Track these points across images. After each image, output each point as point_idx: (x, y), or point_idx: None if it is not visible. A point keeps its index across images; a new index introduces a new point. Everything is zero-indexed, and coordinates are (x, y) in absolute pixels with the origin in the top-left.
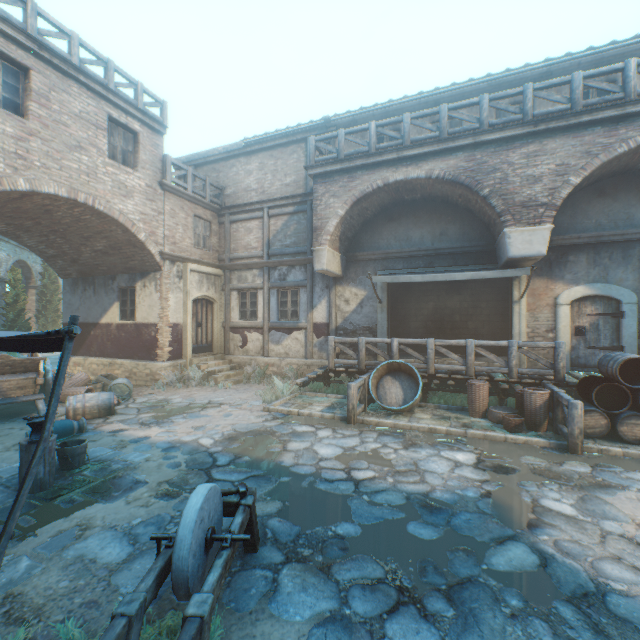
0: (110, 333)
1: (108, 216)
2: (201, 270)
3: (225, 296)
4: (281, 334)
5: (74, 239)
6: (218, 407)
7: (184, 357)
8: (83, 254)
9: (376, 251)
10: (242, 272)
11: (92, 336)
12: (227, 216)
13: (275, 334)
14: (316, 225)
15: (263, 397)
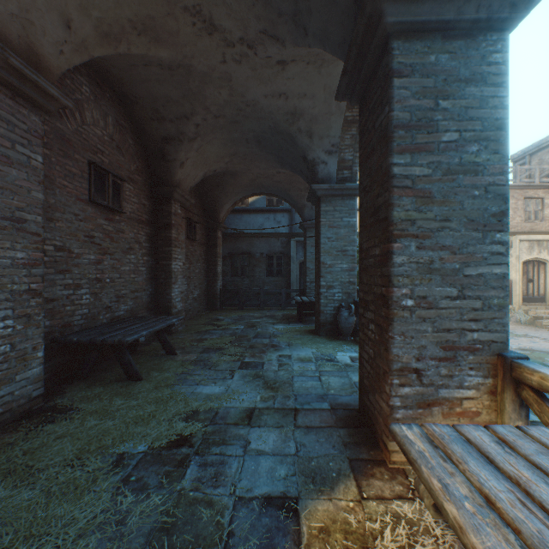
0: None
1: None
2: (529, 239)
3: None
4: None
5: None
6: (528, 337)
7: (512, 304)
8: None
9: None
10: None
11: None
12: None
13: None
14: None
15: None
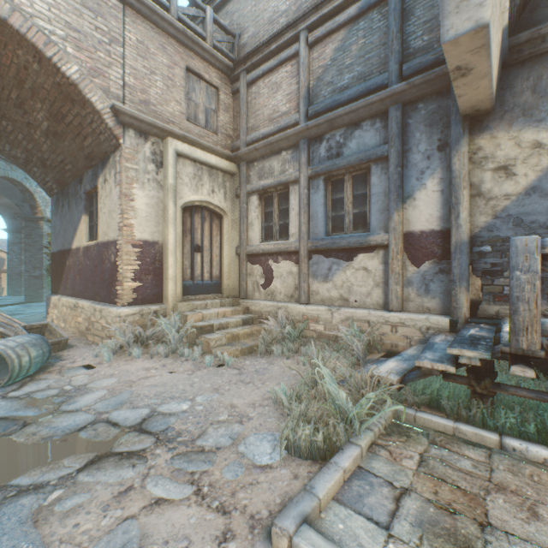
0: (78, 262)
1: None
2: (196, 156)
3: (239, 205)
4: (331, 261)
5: (14, 116)
6: (135, 461)
7: (164, 300)
8: (42, 147)
9: None
10: (264, 161)
11: (67, 268)
12: (242, 76)
13: (320, 262)
14: None
15: (282, 434)
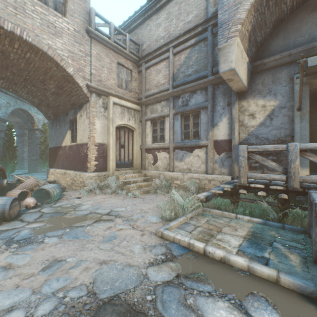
0: (66, 152)
1: (38, 49)
2: (122, 104)
3: (142, 125)
4: (184, 152)
5: (38, 85)
6: (110, 221)
7: (108, 170)
8: (49, 98)
9: (294, 49)
10: (153, 105)
11: (59, 155)
12: (143, 65)
13: (178, 152)
14: (222, 19)
15: (160, 213)
